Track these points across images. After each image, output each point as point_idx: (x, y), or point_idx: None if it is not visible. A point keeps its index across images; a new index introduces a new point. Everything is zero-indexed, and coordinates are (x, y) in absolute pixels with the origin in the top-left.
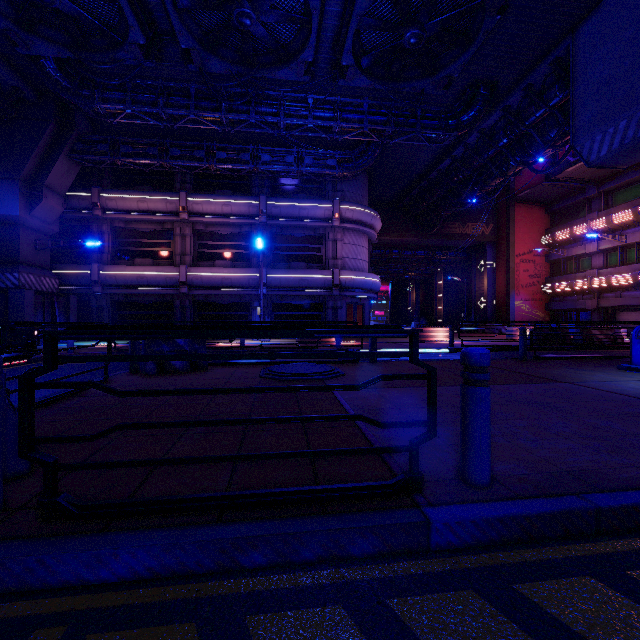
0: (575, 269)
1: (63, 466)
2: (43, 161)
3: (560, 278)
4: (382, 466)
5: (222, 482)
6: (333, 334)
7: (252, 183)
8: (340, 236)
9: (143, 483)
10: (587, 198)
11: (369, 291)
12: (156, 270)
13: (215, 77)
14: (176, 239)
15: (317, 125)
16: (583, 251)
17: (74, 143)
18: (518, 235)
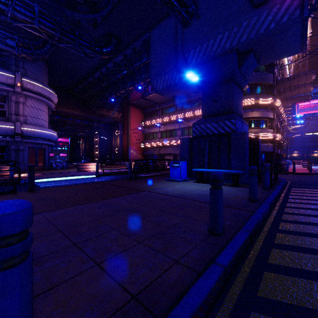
0: (152, 138)
1: None
2: None
3: (147, 141)
4: None
5: None
6: None
7: None
8: (22, 100)
9: None
10: (156, 109)
11: (48, 140)
12: None
13: None
14: None
15: None
16: (155, 131)
17: None
18: (132, 120)
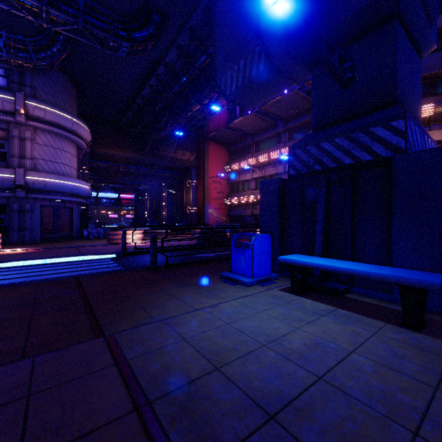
0: (242, 189)
1: None
2: None
3: (234, 195)
4: None
5: None
6: None
7: None
8: (29, 134)
9: None
10: (247, 144)
11: (72, 195)
12: None
13: None
14: None
15: None
16: (245, 178)
17: None
18: (211, 163)
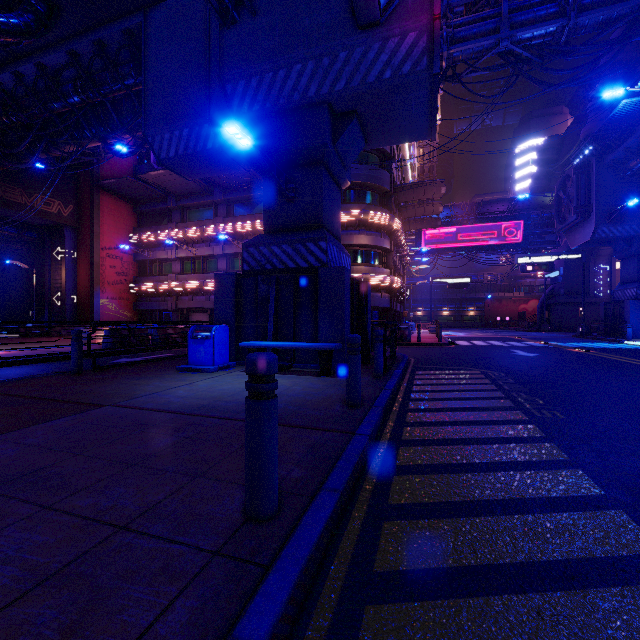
0: (160, 272)
1: None
2: None
3: (147, 279)
4: None
5: None
6: None
7: None
8: None
9: None
10: (169, 208)
11: None
12: None
13: None
14: None
15: None
16: (166, 256)
17: None
18: (104, 226)
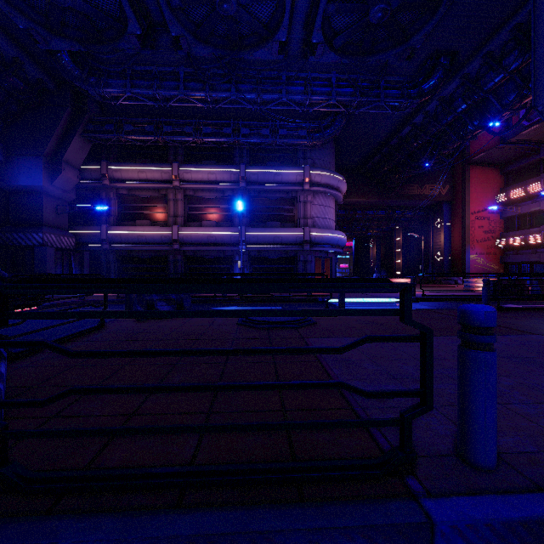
0: (529, 225)
1: (11, 433)
2: (62, 140)
3: (514, 233)
4: (363, 433)
5: (189, 447)
6: (311, 289)
7: (233, 154)
8: (310, 198)
9: (107, 445)
10: (541, 159)
11: (336, 246)
12: (153, 230)
13: (201, 61)
14: (170, 203)
15: (290, 99)
16: (537, 208)
17: (86, 124)
18: (473, 194)
